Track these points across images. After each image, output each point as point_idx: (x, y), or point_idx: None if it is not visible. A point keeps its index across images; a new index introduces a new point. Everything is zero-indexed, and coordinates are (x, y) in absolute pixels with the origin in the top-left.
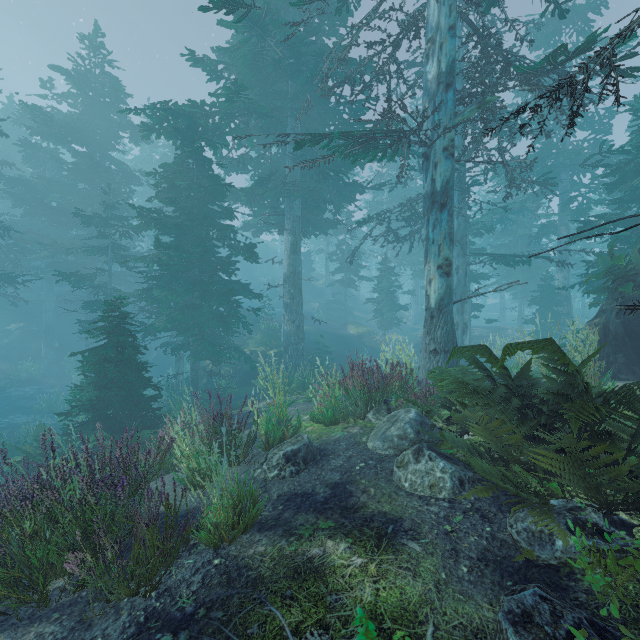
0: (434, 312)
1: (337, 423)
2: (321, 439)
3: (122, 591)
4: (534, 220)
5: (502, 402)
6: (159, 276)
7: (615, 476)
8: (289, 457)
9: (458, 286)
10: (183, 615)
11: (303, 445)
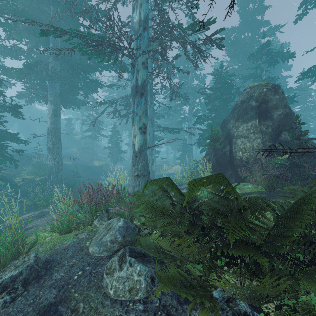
0: (137, 153)
1: (71, 231)
2: (54, 249)
3: None
4: (179, 115)
5: (177, 214)
6: None
7: (274, 293)
8: (6, 285)
9: (150, 141)
10: None
11: (26, 267)
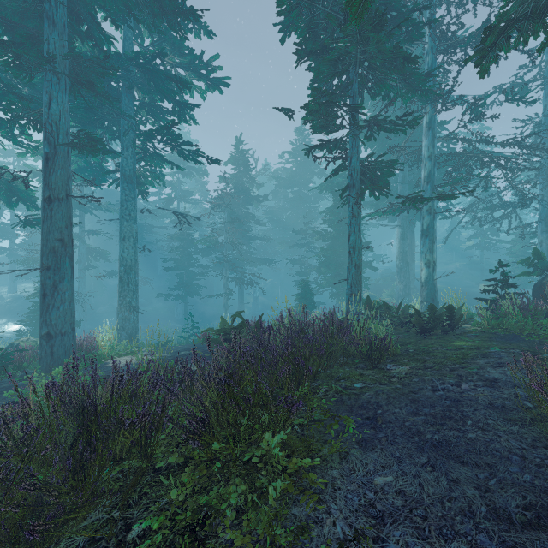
0: (423, 284)
1: None
2: None
3: None
4: None
5: None
6: (325, 261)
7: None
8: None
9: None
10: None
11: None
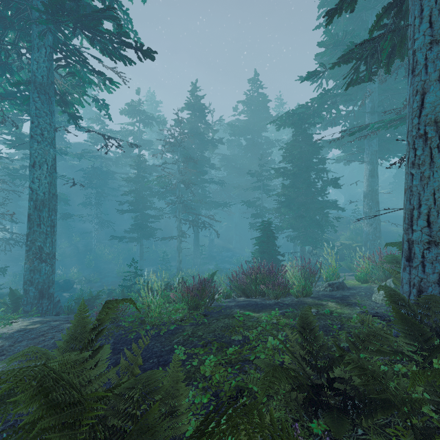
0: None
1: (367, 282)
2: (354, 285)
3: (272, 296)
4: None
5: None
6: (284, 201)
7: None
8: (330, 285)
9: None
10: (286, 303)
11: (338, 282)
